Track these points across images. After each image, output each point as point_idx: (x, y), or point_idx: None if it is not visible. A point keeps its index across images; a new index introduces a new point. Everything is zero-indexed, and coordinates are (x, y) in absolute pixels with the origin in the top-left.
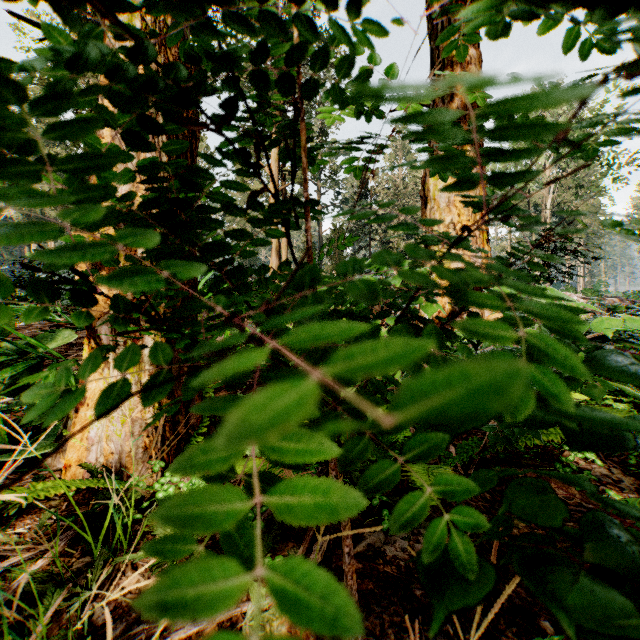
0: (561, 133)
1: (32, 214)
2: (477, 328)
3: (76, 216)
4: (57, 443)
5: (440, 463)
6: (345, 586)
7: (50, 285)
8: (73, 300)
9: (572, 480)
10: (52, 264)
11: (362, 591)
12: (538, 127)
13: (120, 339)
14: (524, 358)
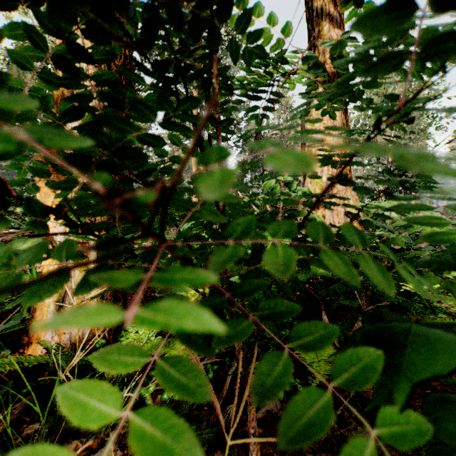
0: None
1: None
2: None
3: None
4: (22, 324)
5: None
6: None
7: None
8: None
9: None
10: None
11: (263, 454)
12: None
13: None
14: None
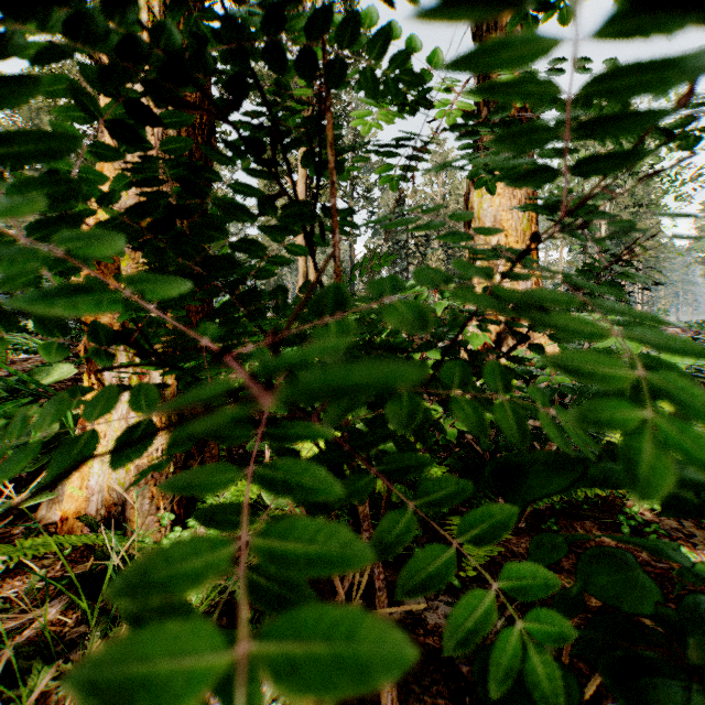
0: (678, 97)
1: None
2: (570, 365)
3: (5, 208)
4: (53, 492)
5: None
6: None
7: (4, 309)
8: (38, 328)
9: (660, 550)
10: (8, 282)
11: None
12: (669, 68)
13: (124, 374)
14: (640, 409)
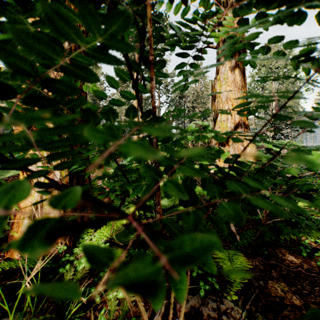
0: None
1: None
2: None
3: None
4: (4, 234)
5: (230, 245)
6: None
7: None
8: None
9: None
10: None
11: None
12: None
13: None
14: None
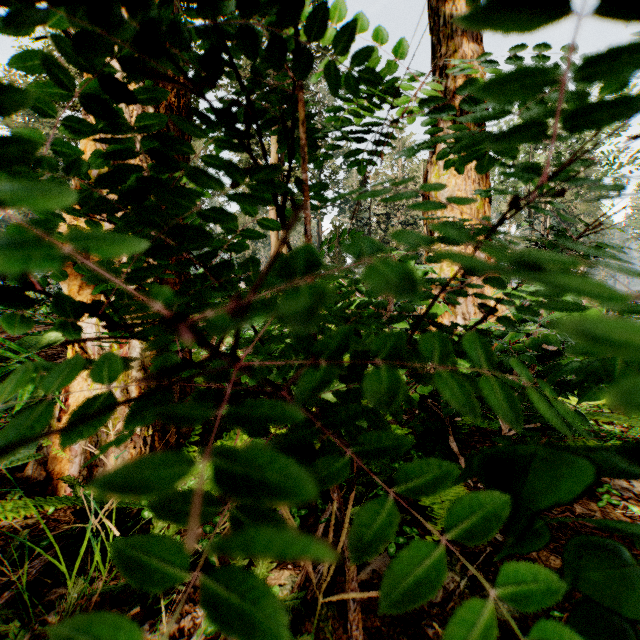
0: None
1: (30, 214)
2: None
3: None
4: (38, 454)
5: None
6: (350, 637)
7: None
8: None
9: None
10: None
11: (367, 628)
12: None
13: (105, 343)
14: None
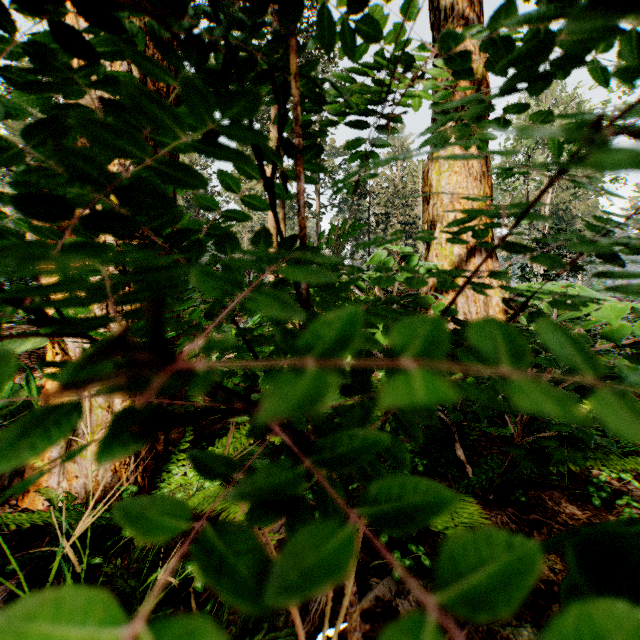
0: None
1: None
2: None
3: None
4: None
5: (454, 485)
6: None
7: None
8: None
9: None
10: None
11: None
12: None
13: (87, 344)
14: None
